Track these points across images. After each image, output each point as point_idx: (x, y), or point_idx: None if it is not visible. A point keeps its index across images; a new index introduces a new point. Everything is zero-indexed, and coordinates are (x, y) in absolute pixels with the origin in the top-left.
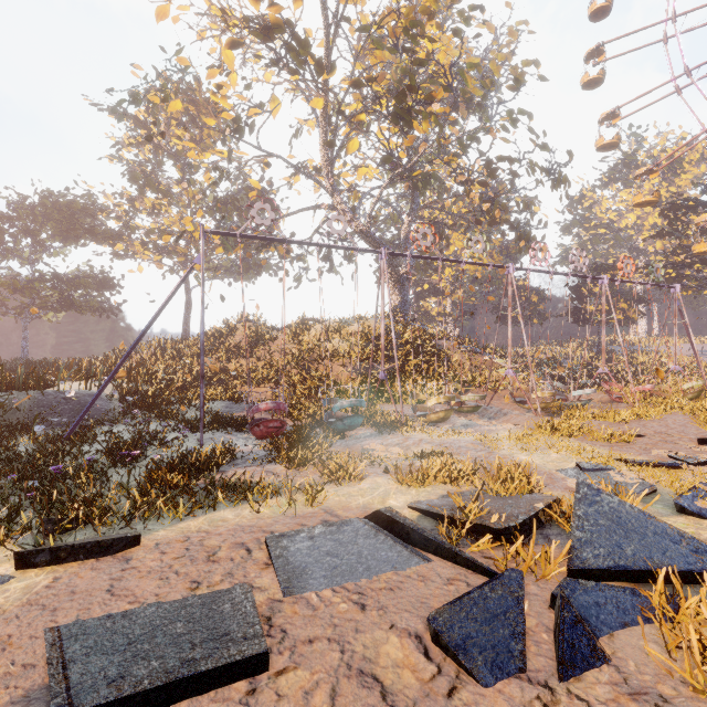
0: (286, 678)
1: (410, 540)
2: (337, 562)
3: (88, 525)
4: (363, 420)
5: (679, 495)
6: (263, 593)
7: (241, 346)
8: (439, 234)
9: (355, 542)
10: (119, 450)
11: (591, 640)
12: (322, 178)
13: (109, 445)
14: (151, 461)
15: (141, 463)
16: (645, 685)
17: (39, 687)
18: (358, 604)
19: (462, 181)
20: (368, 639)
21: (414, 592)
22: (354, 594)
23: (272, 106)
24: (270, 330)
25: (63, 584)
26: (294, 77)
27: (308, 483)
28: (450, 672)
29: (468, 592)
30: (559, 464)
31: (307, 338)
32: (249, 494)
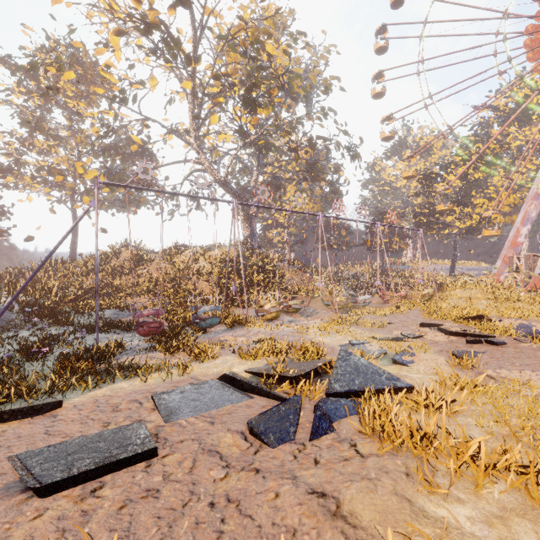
0: (168, 458)
1: (243, 389)
2: (198, 404)
3: (18, 399)
4: (221, 320)
5: (395, 354)
6: (152, 424)
7: (124, 266)
8: (278, 185)
9: (210, 393)
10: (31, 348)
11: (328, 423)
12: (190, 138)
13: (18, 346)
14: (58, 355)
15: (50, 357)
16: (347, 437)
17: (13, 482)
18: (210, 422)
19: (293, 150)
20: (215, 437)
21: (243, 414)
22: (208, 418)
23: (151, 82)
24: (148, 254)
25: (10, 434)
26: (169, 64)
27: (180, 362)
28: (257, 445)
29: (271, 408)
30: (340, 342)
31: (179, 260)
32: (139, 370)
